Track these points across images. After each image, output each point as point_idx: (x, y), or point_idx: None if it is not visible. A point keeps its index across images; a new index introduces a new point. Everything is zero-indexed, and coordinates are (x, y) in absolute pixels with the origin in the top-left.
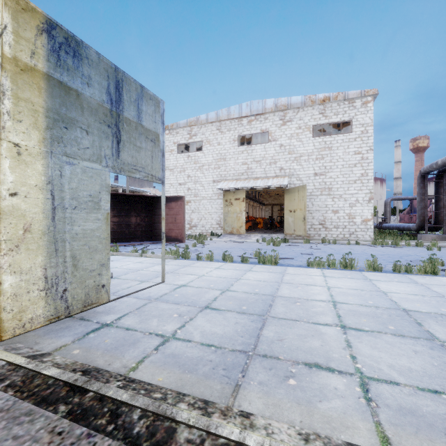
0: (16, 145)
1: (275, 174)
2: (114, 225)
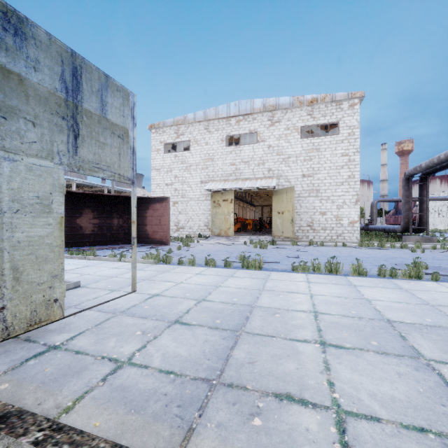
0: None
1: (263, 175)
2: (94, 227)
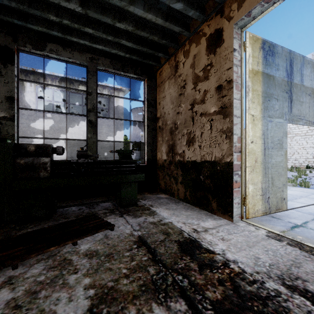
0: (252, 116)
1: None
2: None
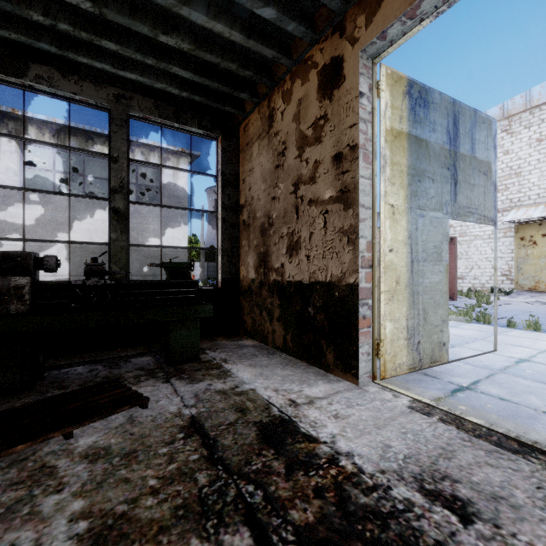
0: (391, 207)
1: None
2: None
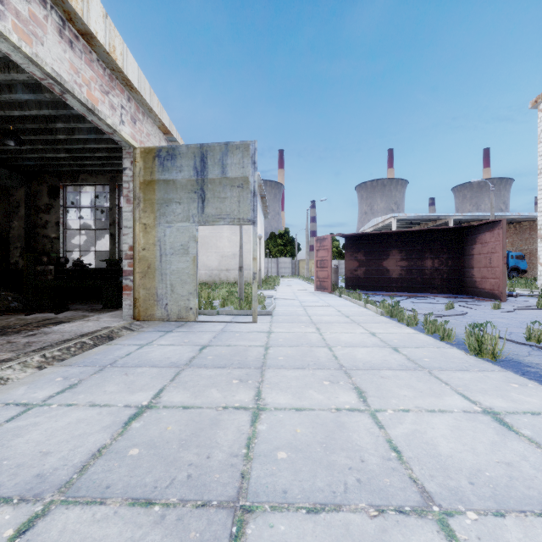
0: (145, 225)
1: None
2: (402, 270)
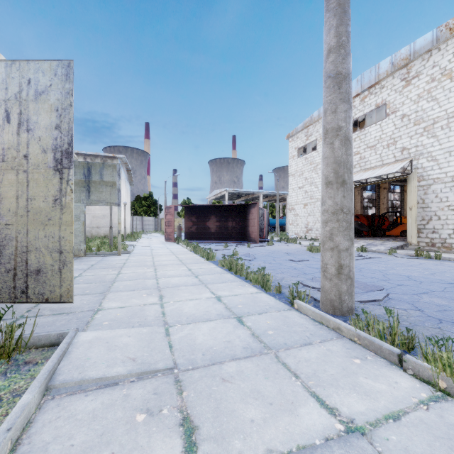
0: None
1: (394, 159)
2: (217, 228)
